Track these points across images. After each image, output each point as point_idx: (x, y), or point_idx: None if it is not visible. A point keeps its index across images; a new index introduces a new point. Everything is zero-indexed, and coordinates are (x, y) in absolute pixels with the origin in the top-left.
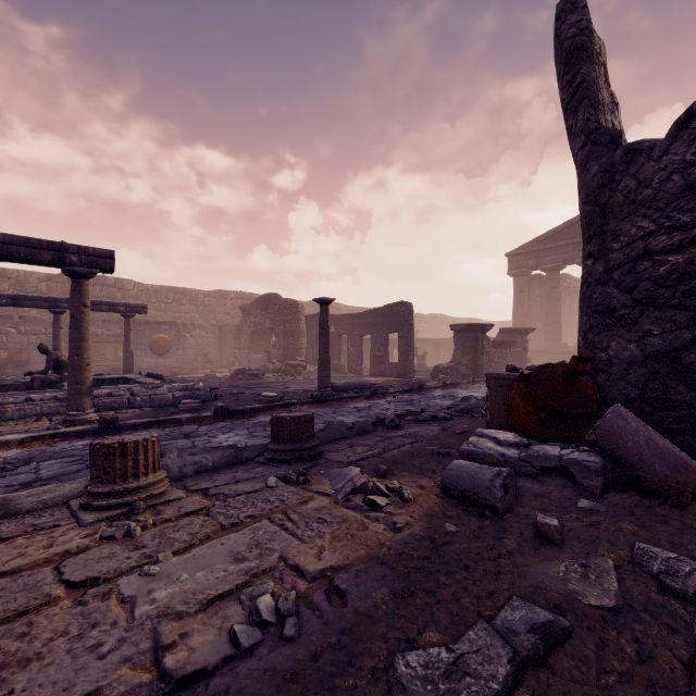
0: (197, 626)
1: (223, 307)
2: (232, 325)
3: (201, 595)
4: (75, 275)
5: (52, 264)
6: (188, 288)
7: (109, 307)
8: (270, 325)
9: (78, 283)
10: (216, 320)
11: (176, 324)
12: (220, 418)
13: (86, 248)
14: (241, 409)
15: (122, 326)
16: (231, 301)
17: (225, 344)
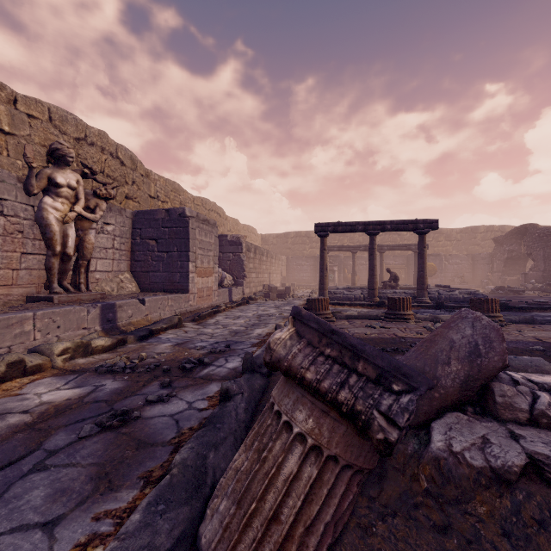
0: (550, 339)
1: (473, 239)
2: (484, 254)
3: (547, 337)
4: (421, 233)
5: (412, 230)
6: (444, 229)
7: (406, 247)
8: (526, 251)
9: (422, 237)
10: (467, 250)
11: (439, 255)
12: (502, 310)
13: (426, 220)
14: (518, 306)
15: (403, 259)
16: (480, 234)
17: (477, 268)
